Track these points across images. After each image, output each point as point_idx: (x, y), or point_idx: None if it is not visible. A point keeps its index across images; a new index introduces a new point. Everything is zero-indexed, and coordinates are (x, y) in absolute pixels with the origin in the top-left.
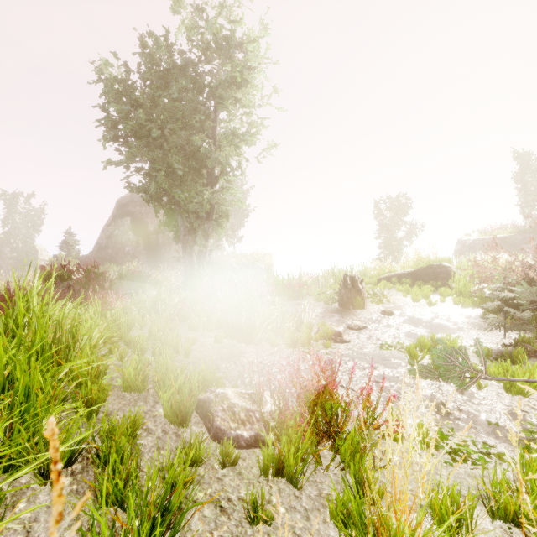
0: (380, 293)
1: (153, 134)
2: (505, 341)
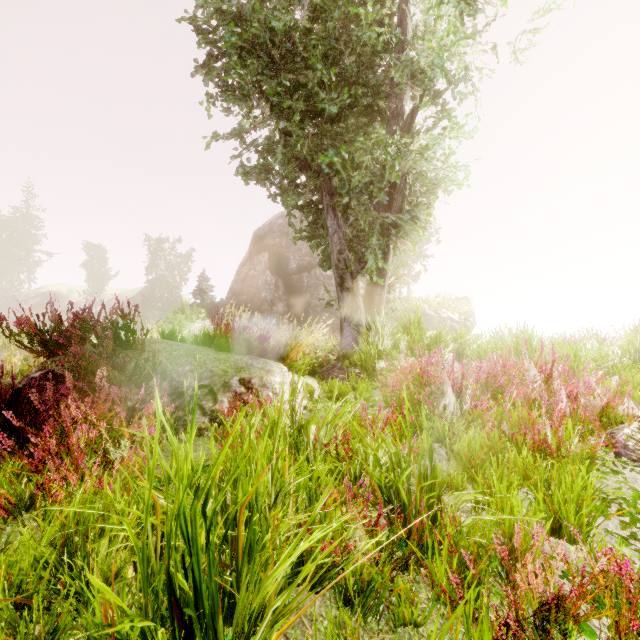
0: None
1: (275, 23)
2: None
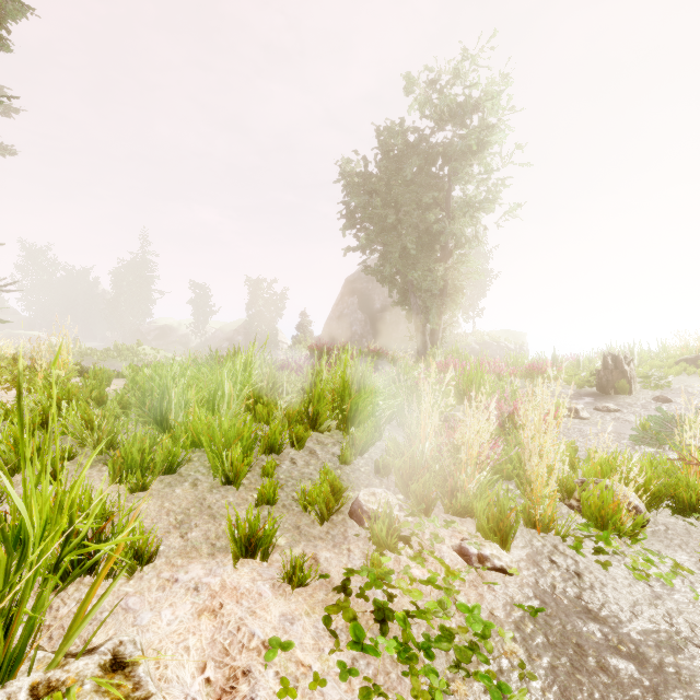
0: (655, 376)
1: (389, 220)
2: None
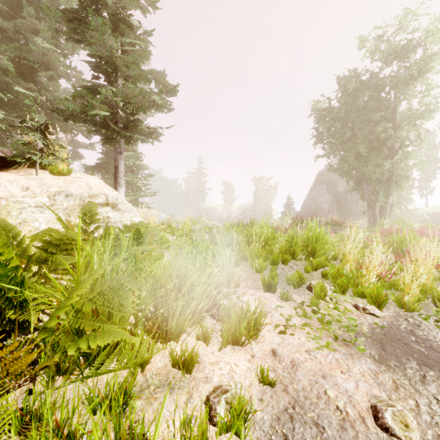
0: None
1: (346, 136)
2: None
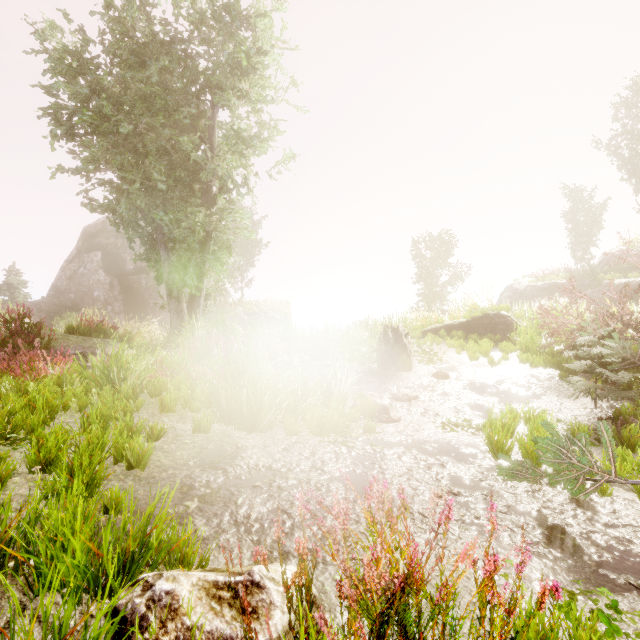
0: (431, 349)
1: (122, 129)
2: (597, 413)
